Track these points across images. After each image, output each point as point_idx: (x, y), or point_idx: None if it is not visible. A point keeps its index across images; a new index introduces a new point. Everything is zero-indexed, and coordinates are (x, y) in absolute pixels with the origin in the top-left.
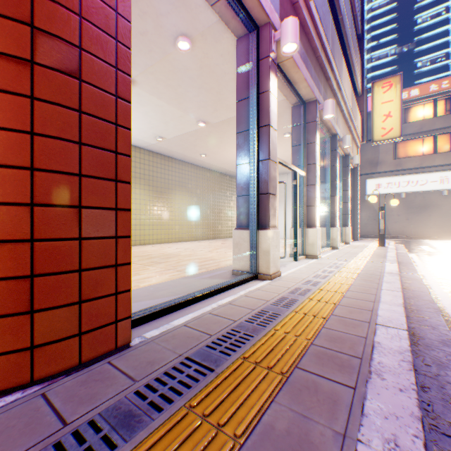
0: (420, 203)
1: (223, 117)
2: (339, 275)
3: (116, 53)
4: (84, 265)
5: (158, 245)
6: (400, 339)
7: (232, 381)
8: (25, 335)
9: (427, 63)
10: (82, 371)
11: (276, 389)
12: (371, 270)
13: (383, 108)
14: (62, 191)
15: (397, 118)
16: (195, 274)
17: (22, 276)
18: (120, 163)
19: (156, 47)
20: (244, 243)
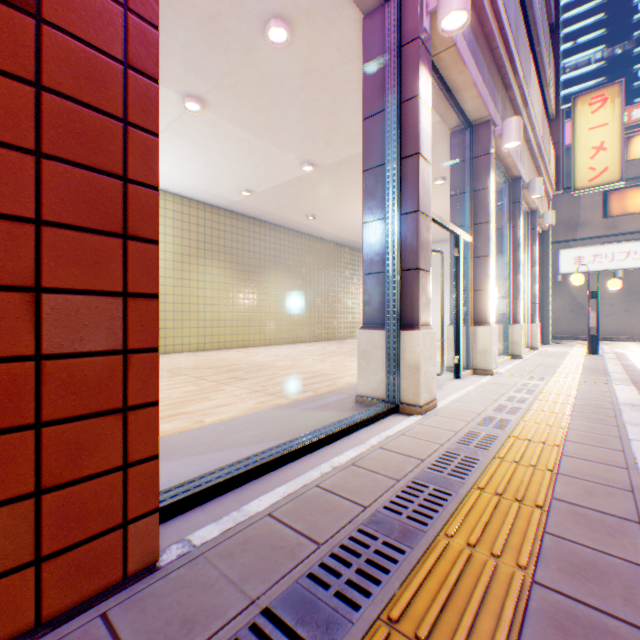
0: None
1: (339, 155)
2: (539, 407)
3: None
4: (47, 413)
5: (244, 350)
6: None
7: None
8: None
9: None
10: None
11: None
12: (594, 399)
13: (592, 136)
14: None
15: (616, 151)
16: (295, 401)
17: None
18: (133, 200)
19: (234, 41)
20: (376, 352)
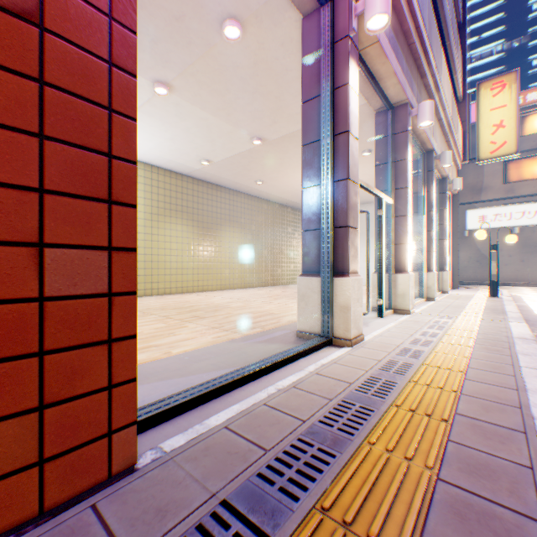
0: None
1: (283, 131)
2: (447, 340)
3: None
4: (48, 343)
5: (203, 293)
6: None
7: None
8: None
9: None
10: (44, 527)
11: None
12: (492, 334)
13: (493, 116)
14: (5, 217)
15: (513, 128)
16: (247, 335)
17: None
18: (116, 172)
19: (196, 37)
20: (313, 295)
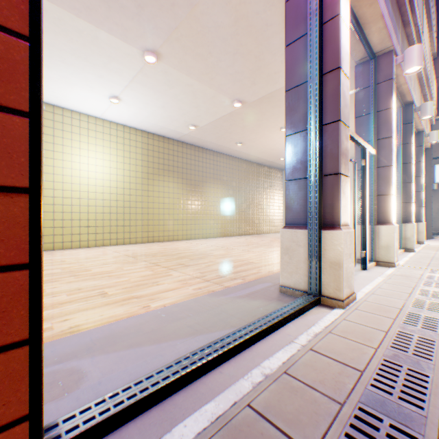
0: None
1: (261, 92)
2: None
3: None
4: None
5: (191, 241)
6: None
7: None
8: None
9: None
10: None
11: None
12: None
13: None
14: None
15: None
16: (227, 288)
17: None
18: None
19: None
20: (298, 248)
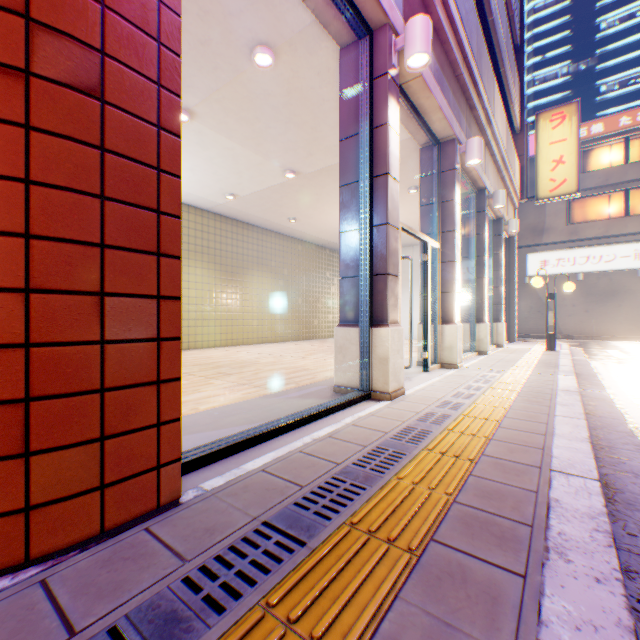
0: (605, 288)
1: (320, 164)
2: (490, 393)
3: (158, 62)
4: (108, 382)
5: (227, 348)
6: (590, 494)
7: (333, 562)
8: (16, 490)
9: (614, 87)
10: (106, 544)
11: (402, 576)
12: (538, 387)
13: (552, 150)
14: (74, 269)
15: (573, 164)
16: (280, 391)
17: (11, 400)
18: (164, 227)
19: (223, 63)
20: (352, 346)
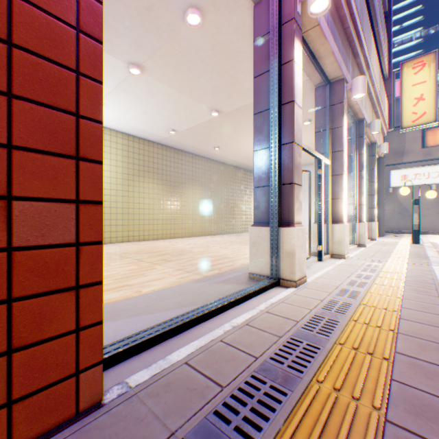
0: None
1: (237, 104)
2: (380, 282)
3: None
4: (16, 291)
5: (171, 240)
6: None
7: None
8: None
9: None
10: None
11: None
12: (419, 276)
13: (414, 90)
14: None
15: (431, 100)
16: (206, 277)
17: None
18: (83, 131)
19: (163, 24)
20: (263, 242)
